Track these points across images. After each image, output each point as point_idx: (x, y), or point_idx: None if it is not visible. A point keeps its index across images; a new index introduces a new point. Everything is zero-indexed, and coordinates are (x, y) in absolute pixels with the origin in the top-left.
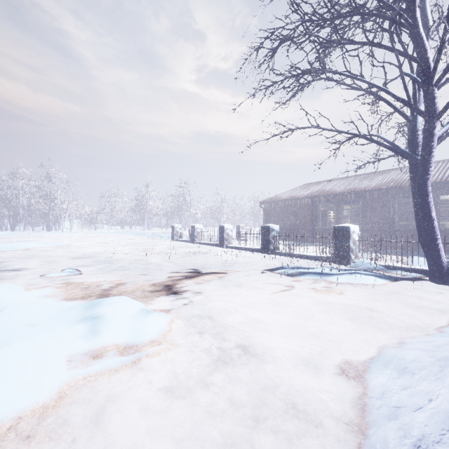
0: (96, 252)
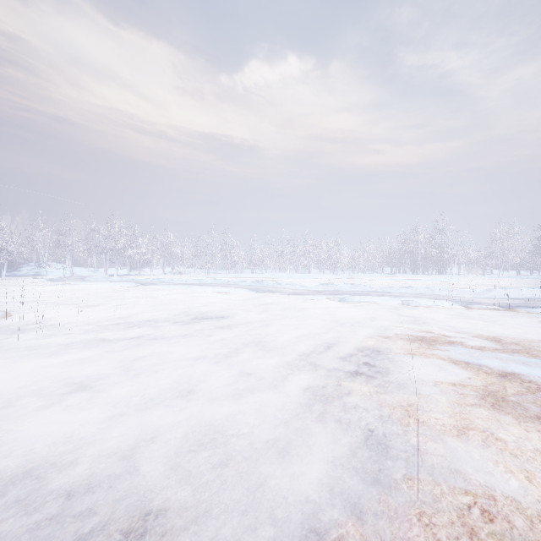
0: (490, 285)
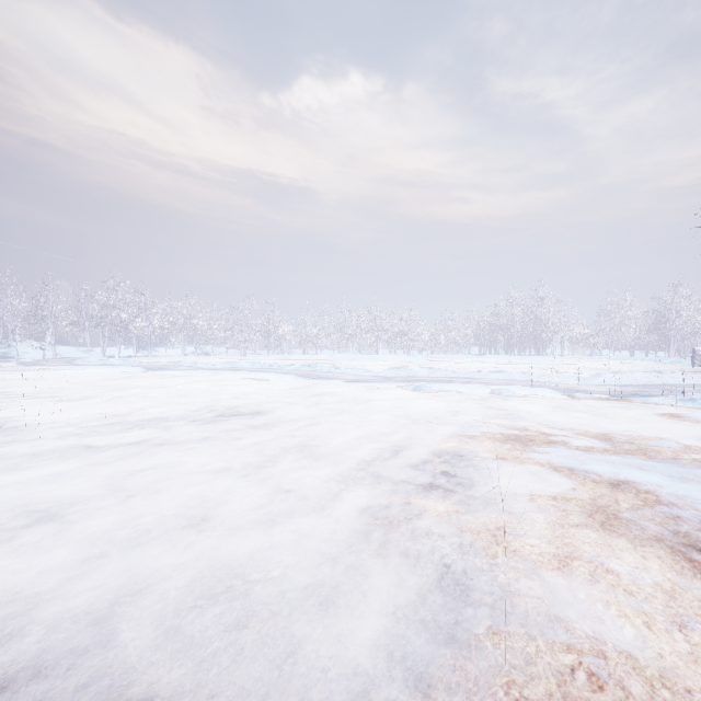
0: (599, 369)
